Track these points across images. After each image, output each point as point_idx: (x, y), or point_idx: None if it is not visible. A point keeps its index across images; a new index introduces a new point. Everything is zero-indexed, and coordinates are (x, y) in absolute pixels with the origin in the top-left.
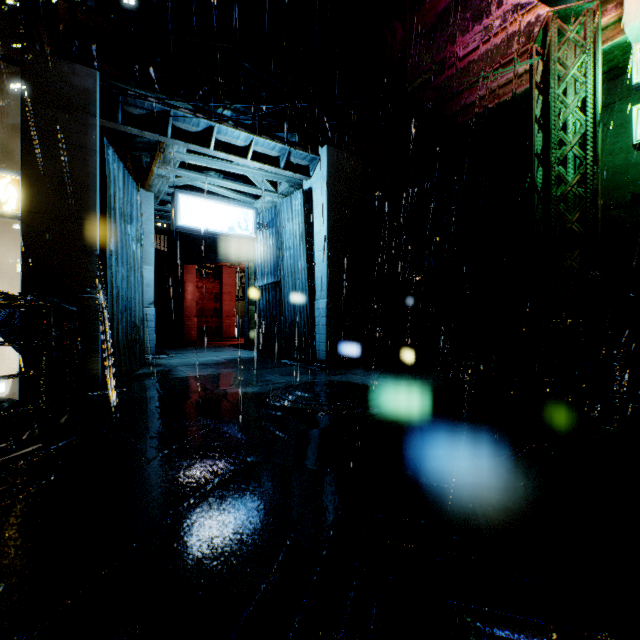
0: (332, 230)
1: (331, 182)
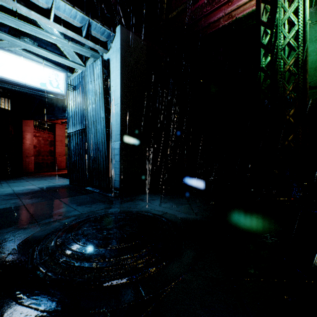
0: (124, 90)
1: (123, 53)
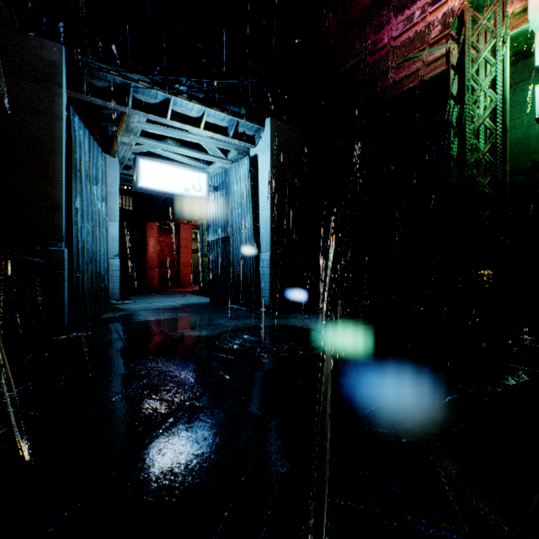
0: (275, 191)
1: (274, 150)
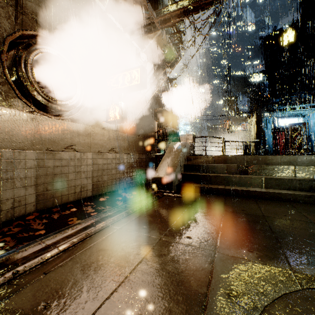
0: None
1: None
